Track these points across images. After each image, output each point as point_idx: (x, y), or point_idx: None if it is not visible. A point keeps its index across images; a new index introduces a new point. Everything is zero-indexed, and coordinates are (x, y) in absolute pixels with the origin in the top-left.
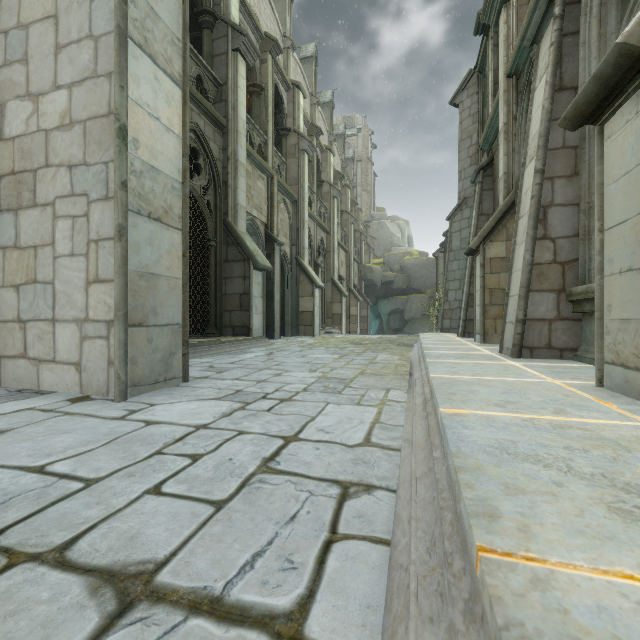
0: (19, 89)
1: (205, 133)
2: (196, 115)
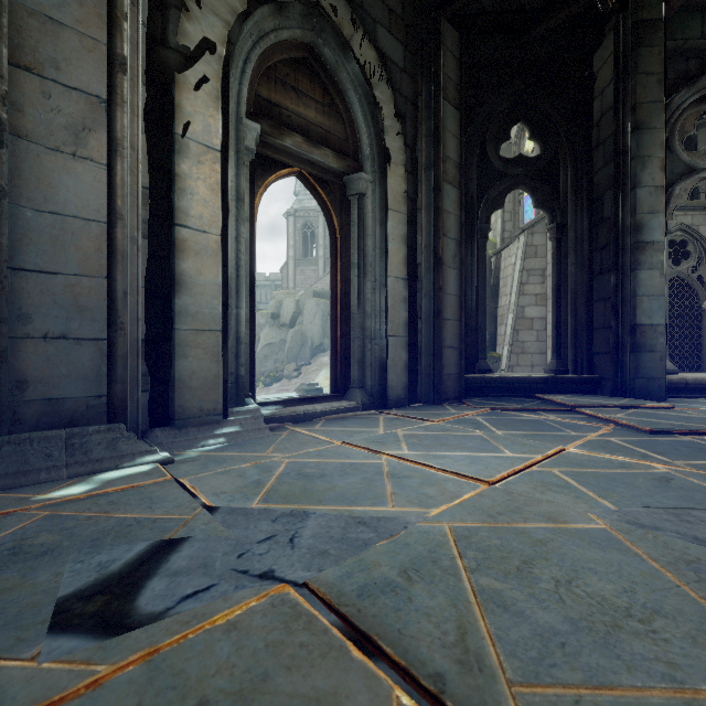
0: None
1: (692, 224)
2: (681, 217)
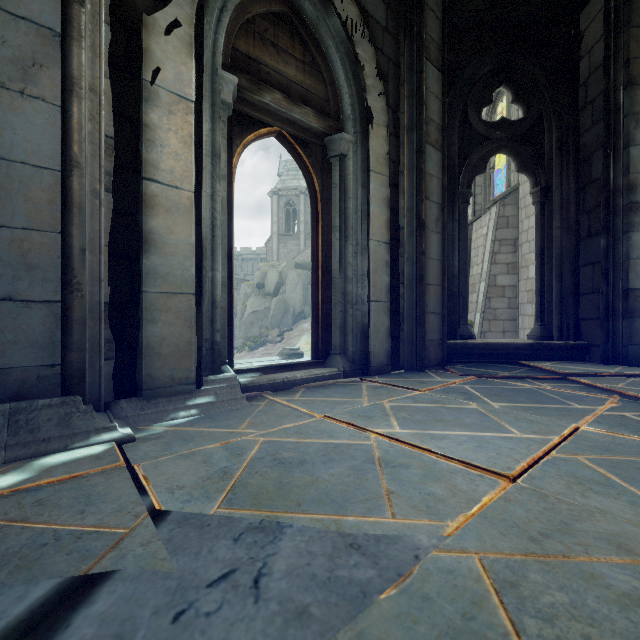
0: (533, 261)
1: None
2: None
